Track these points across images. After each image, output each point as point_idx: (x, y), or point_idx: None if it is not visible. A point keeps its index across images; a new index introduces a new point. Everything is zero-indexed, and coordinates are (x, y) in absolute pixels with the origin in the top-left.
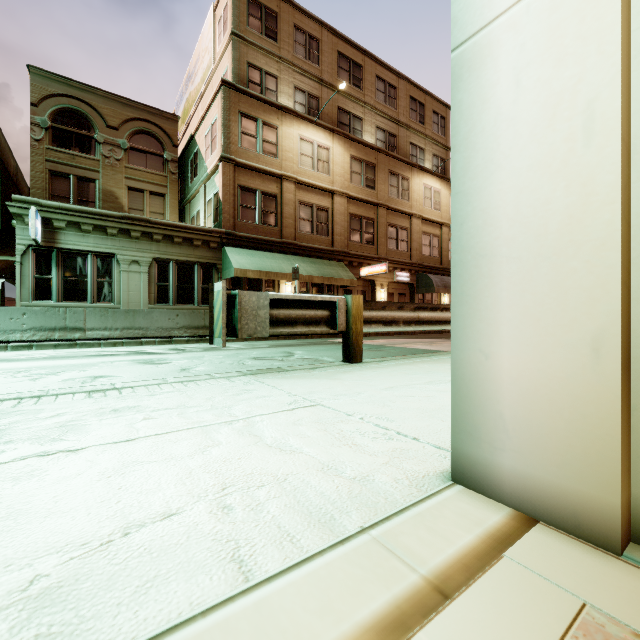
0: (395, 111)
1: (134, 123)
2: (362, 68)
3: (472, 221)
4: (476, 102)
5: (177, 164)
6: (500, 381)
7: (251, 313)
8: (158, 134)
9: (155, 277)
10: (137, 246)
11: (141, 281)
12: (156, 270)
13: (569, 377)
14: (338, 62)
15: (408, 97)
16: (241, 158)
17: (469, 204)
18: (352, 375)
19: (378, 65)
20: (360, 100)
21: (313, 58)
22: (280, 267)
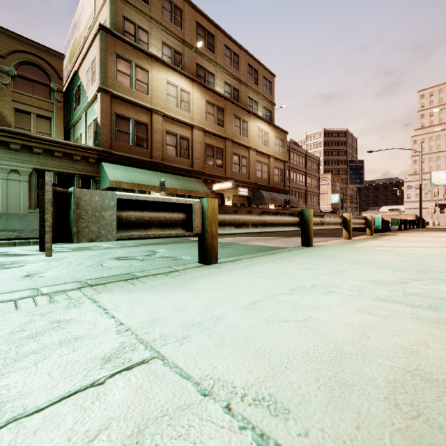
0: (238, 72)
1: (21, 55)
2: (214, 37)
3: None
4: None
5: (63, 94)
6: None
7: (93, 214)
8: (45, 67)
9: (35, 185)
10: (17, 157)
11: (21, 188)
12: (36, 179)
13: None
14: (196, 29)
15: (247, 64)
16: (117, 91)
17: None
18: (208, 282)
19: (226, 37)
20: (213, 60)
21: (177, 23)
22: (150, 181)
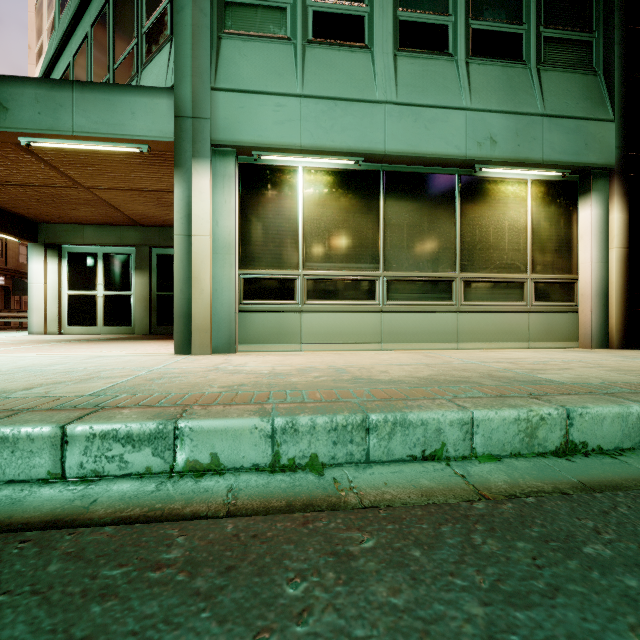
0: None
1: None
2: None
3: (31, 304)
4: (32, 291)
5: None
6: (34, 322)
7: None
8: None
9: None
10: None
11: None
12: None
13: (41, 321)
14: None
15: None
16: None
17: (31, 302)
18: None
19: None
20: None
21: None
22: None
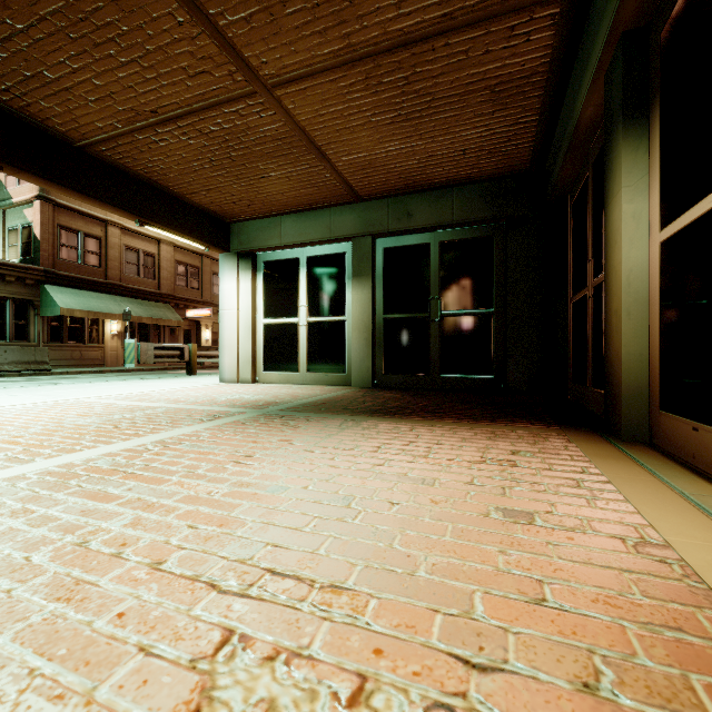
0: None
1: None
2: None
3: (222, 340)
4: (223, 321)
5: None
6: (226, 365)
7: (145, 353)
8: None
9: None
10: None
11: None
12: None
13: (233, 363)
14: None
15: None
16: (62, 199)
17: (222, 337)
18: (194, 378)
19: None
20: None
21: None
22: (108, 308)
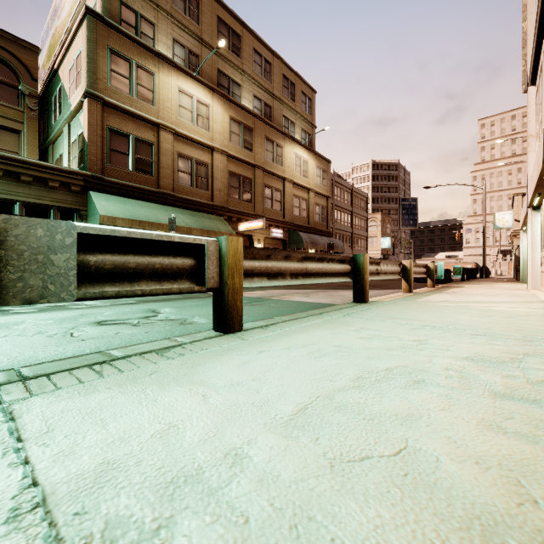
0: (270, 85)
1: None
2: (241, 38)
3: None
4: None
5: (37, 100)
6: None
7: (33, 259)
8: (11, 62)
9: None
10: None
11: None
12: None
13: None
14: (218, 26)
15: (281, 75)
16: (111, 98)
17: None
18: (225, 366)
19: (255, 39)
20: (239, 67)
21: (193, 16)
22: (156, 217)
